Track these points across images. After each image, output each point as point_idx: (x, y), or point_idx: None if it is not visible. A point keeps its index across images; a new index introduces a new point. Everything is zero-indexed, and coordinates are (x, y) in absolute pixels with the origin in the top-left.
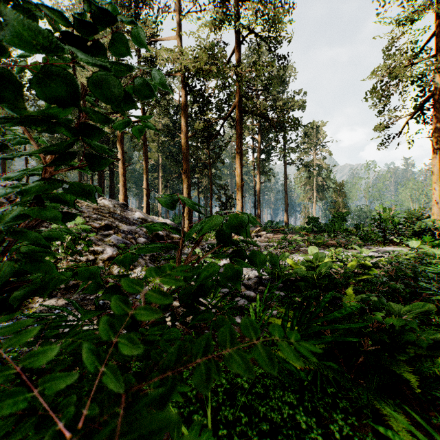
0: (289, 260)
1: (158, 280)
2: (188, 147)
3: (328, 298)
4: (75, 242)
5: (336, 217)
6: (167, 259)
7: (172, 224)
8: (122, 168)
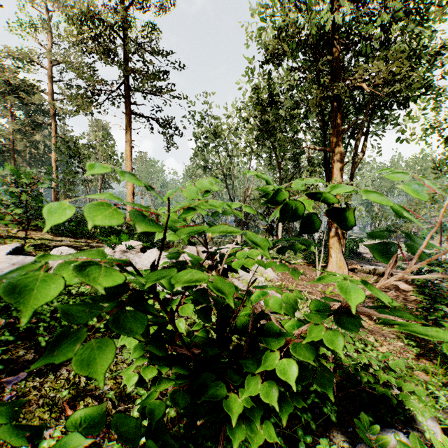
0: None
1: None
2: None
3: None
4: None
5: None
6: None
7: None
8: None
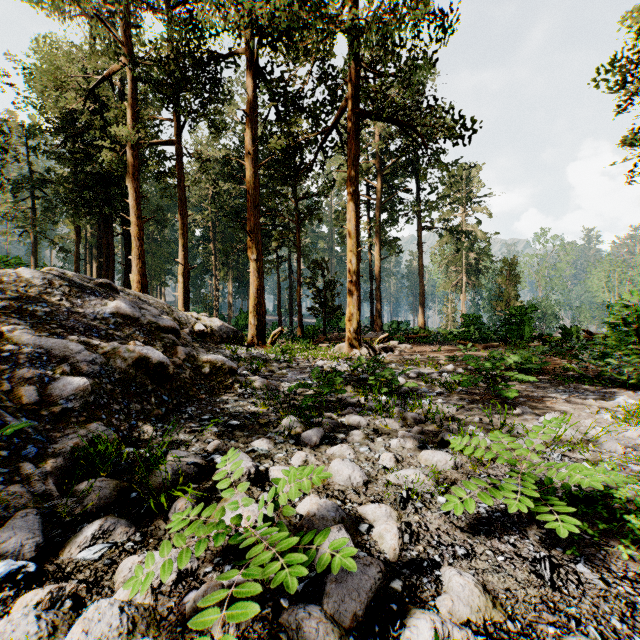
0: None
1: None
2: (256, 185)
3: None
4: None
5: (513, 315)
6: None
7: (224, 327)
8: (136, 224)
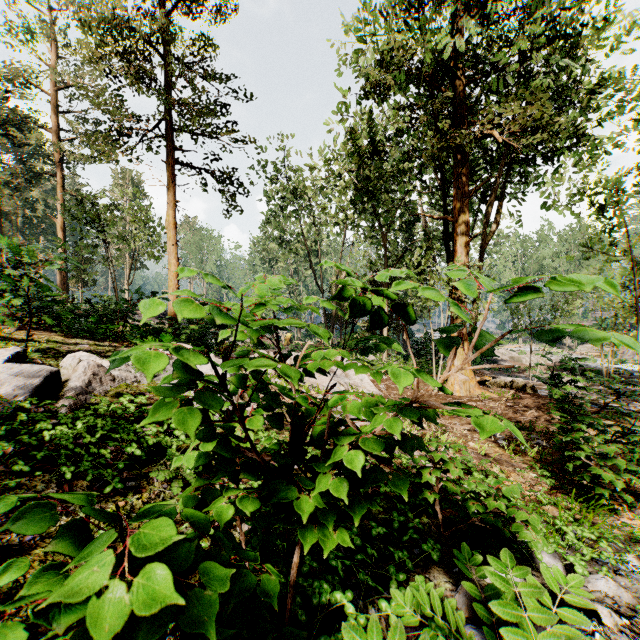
0: None
1: None
2: None
3: None
4: None
5: None
6: None
7: None
8: None
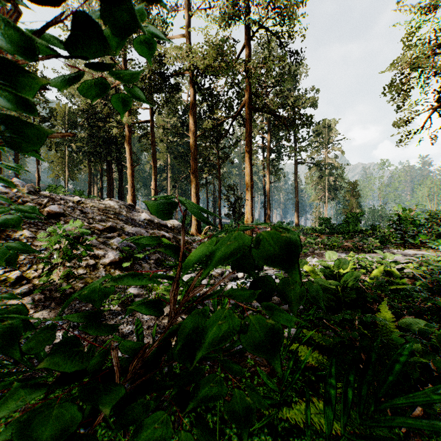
0: (305, 266)
1: (161, 289)
2: (196, 146)
3: (406, 357)
4: (72, 246)
5: (350, 218)
6: (170, 266)
7: (180, 225)
8: (130, 168)
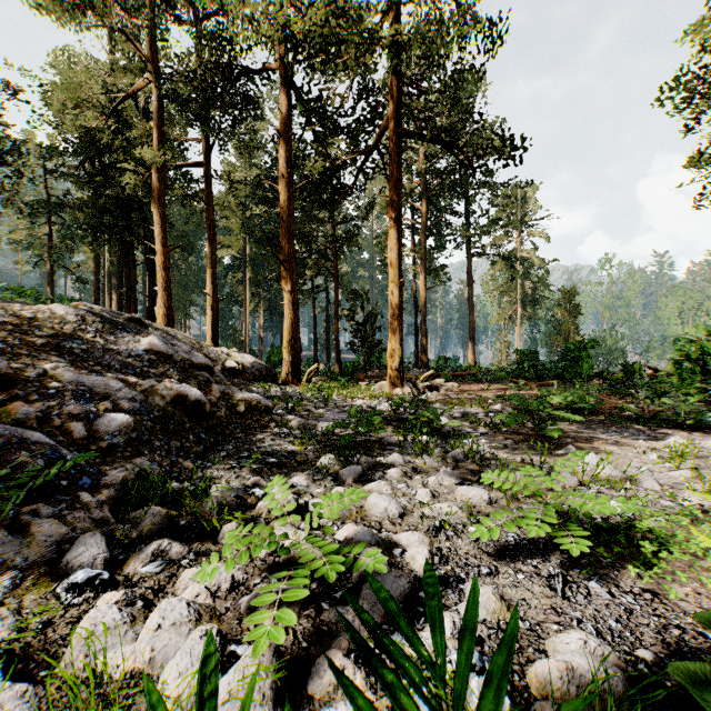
0: None
1: None
2: (290, 210)
3: None
4: None
5: (572, 351)
6: None
7: (257, 364)
8: (162, 253)
